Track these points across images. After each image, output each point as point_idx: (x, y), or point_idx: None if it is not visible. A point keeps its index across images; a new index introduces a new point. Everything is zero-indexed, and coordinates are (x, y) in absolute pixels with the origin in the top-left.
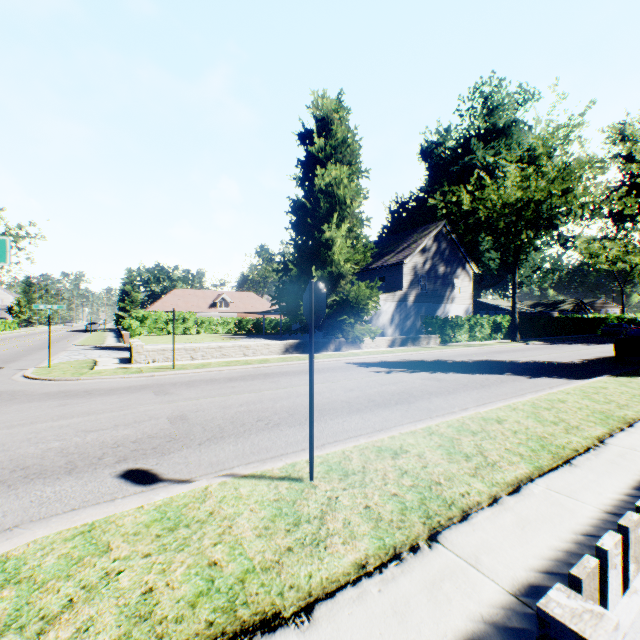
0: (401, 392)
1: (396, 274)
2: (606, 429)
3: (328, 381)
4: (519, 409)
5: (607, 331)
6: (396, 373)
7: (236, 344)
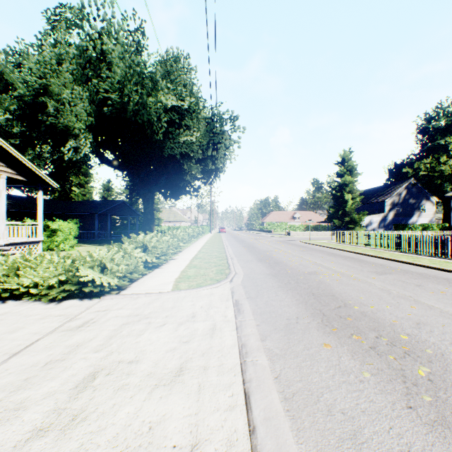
0: None
1: (382, 205)
2: None
3: None
4: None
5: None
6: None
7: (314, 232)
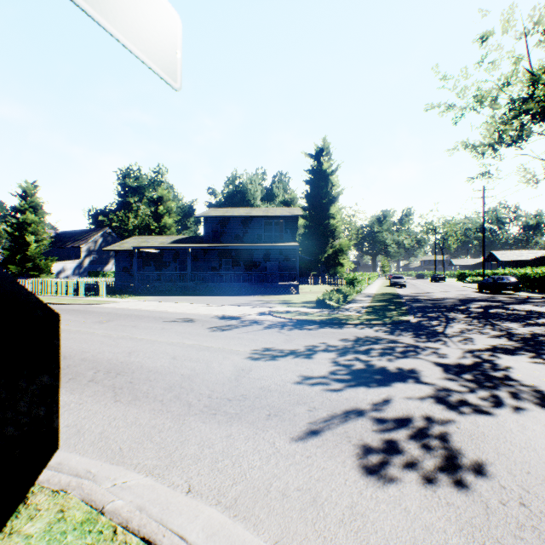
0: None
1: (79, 251)
2: None
3: None
4: None
5: None
6: None
7: None
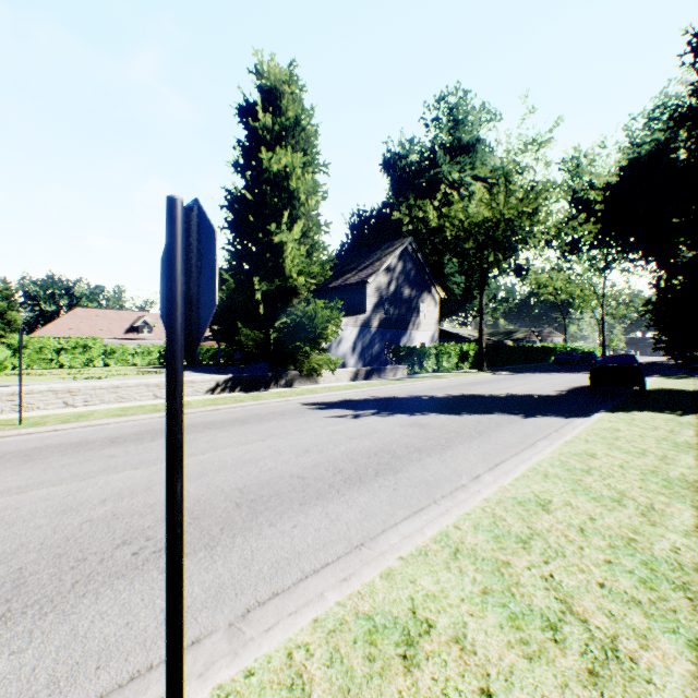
0: (379, 450)
1: (359, 295)
2: (691, 508)
3: (273, 436)
4: (553, 475)
5: (560, 359)
6: (366, 417)
7: (142, 382)
